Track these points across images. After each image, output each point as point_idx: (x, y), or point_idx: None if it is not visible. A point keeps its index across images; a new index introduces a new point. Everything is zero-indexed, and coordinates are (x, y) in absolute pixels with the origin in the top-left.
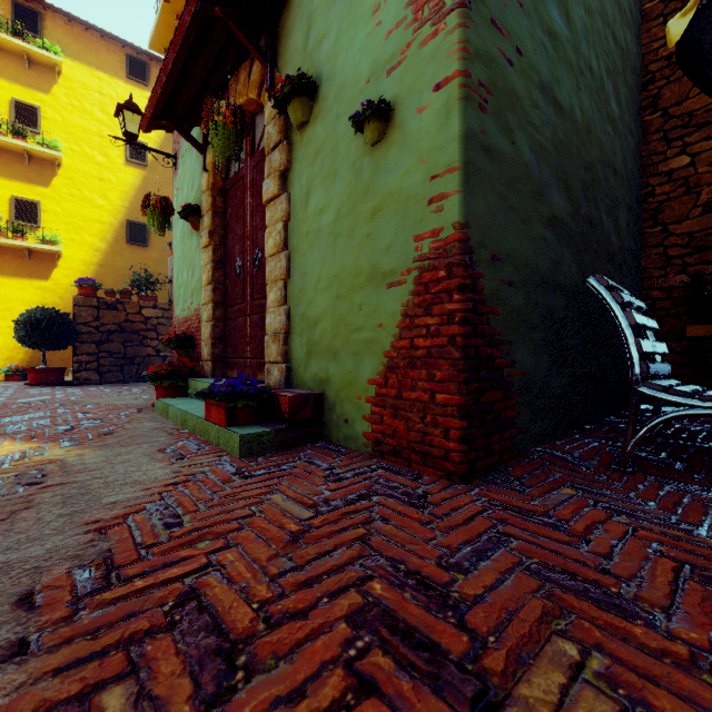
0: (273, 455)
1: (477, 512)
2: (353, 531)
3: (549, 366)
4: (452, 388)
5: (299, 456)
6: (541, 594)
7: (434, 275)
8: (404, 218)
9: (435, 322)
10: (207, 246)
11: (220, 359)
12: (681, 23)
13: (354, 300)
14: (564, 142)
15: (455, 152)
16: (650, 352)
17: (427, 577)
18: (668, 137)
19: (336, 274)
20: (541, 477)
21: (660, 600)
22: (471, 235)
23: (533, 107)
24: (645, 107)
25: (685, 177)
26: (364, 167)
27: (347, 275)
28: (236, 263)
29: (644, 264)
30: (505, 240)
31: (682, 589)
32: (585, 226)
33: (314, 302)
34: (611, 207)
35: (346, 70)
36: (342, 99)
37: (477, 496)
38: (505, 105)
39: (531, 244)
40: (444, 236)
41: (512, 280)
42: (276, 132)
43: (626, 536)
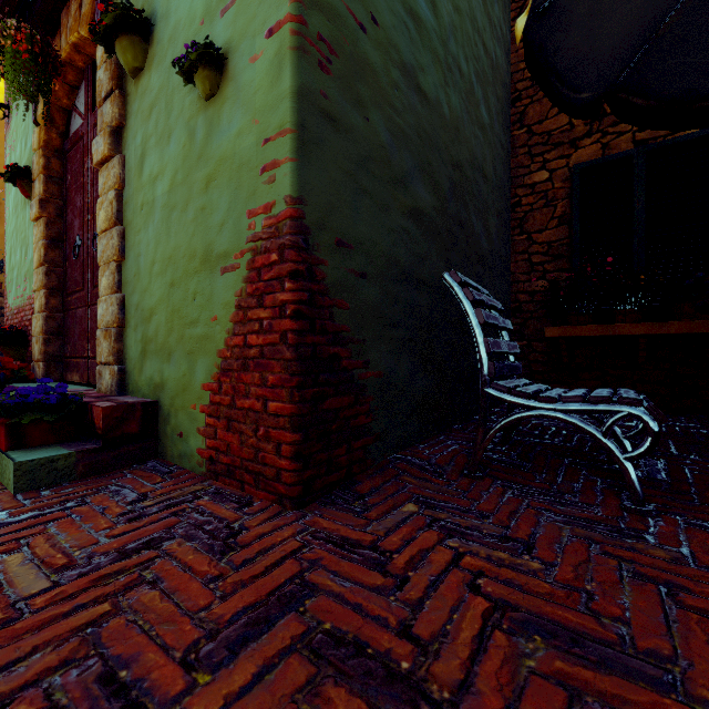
0: (70, 485)
1: (291, 551)
2: (90, 610)
3: (412, 366)
4: (284, 395)
5: (108, 484)
6: (303, 695)
7: (267, 258)
8: (237, 189)
9: (268, 315)
10: (39, 218)
11: (58, 359)
12: (525, 18)
13: (188, 288)
14: (430, 134)
15: (287, 112)
16: (499, 351)
17: (147, 692)
18: (532, 152)
19: (171, 255)
20: (389, 491)
21: (454, 673)
22: (306, 212)
23: (392, 86)
24: (514, 122)
25: (545, 191)
26: (198, 126)
27: (182, 257)
28: (75, 241)
29: (513, 269)
30: (356, 226)
31: (485, 647)
32: (454, 224)
33: (149, 289)
34: (481, 210)
35: (181, 7)
36: (176, 42)
37: (304, 526)
38: (356, 73)
39: (390, 234)
40: (276, 212)
41: (365, 272)
42: (107, 79)
43: (449, 568)
